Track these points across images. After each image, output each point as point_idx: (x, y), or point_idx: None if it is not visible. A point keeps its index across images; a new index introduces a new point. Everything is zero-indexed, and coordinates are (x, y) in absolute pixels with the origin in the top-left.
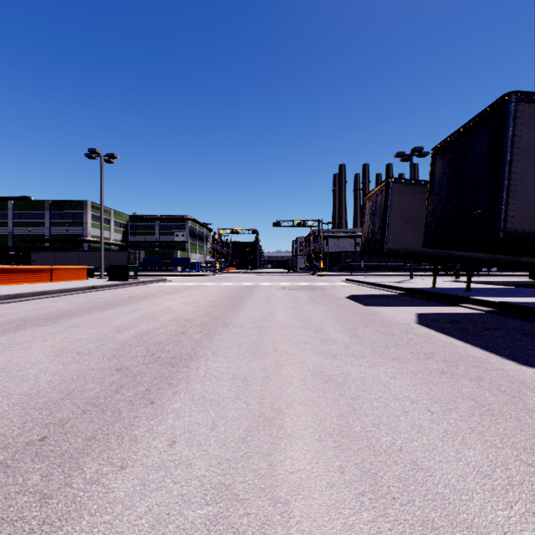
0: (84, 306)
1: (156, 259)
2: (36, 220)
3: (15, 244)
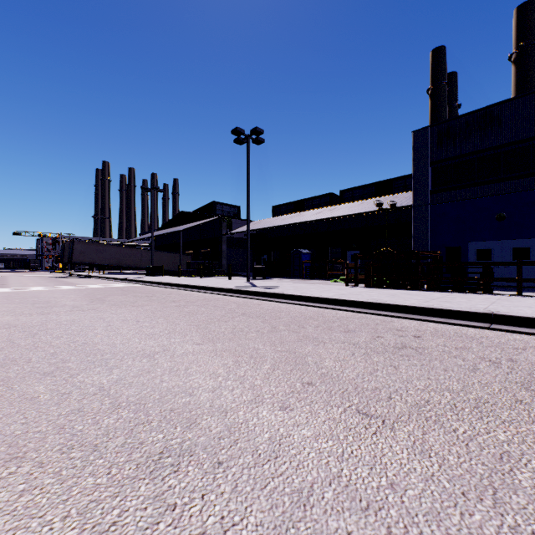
0: None
1: None
2: None
3: None
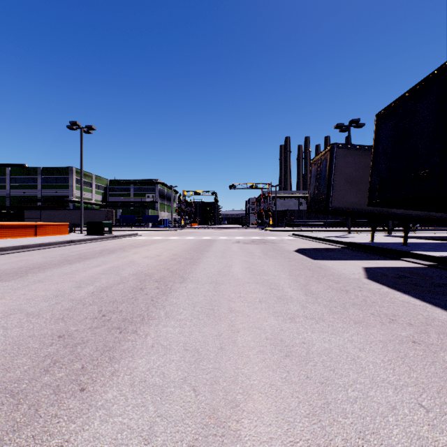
0: (56, 259)
1: (131, 216)
2: (29, 183)
3: (12, 204)
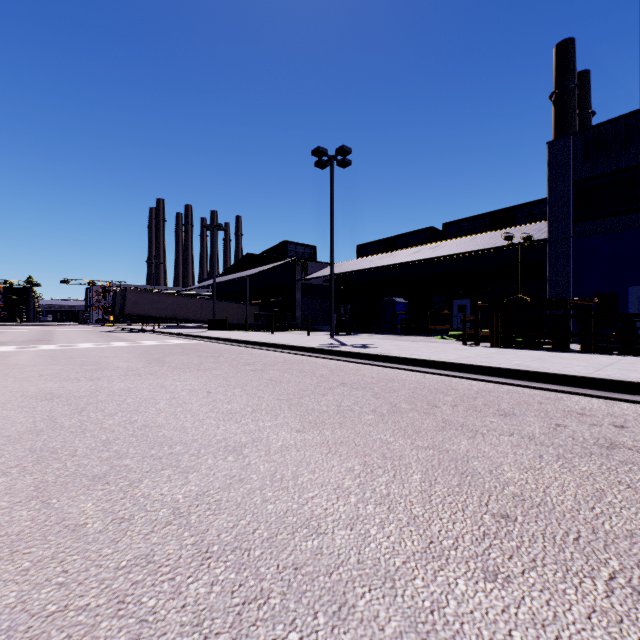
0: None
1: None
2: None
3: None
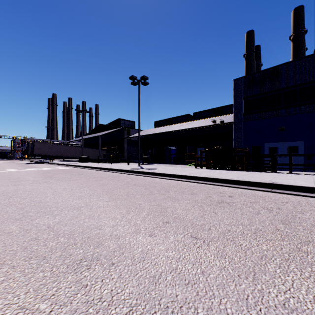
0: None
1: None
2: None
3: None
